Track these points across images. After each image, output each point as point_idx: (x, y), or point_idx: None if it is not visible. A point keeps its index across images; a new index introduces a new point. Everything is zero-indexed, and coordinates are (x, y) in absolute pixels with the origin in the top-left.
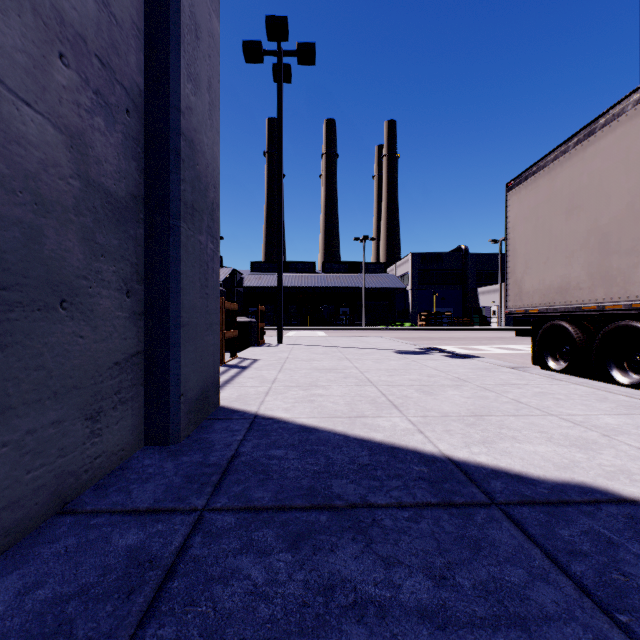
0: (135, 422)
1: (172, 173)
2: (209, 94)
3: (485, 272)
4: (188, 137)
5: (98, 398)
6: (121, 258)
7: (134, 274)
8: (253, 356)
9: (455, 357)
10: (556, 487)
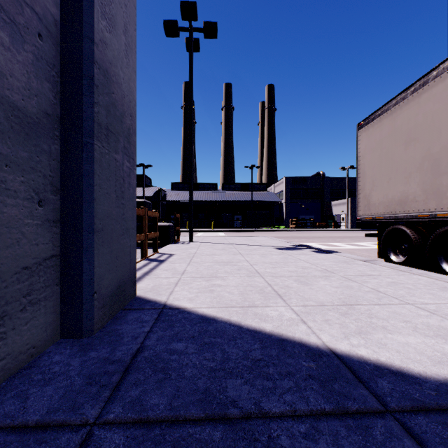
0: (49, 319)
1: (85, 96)
2: (125, 37)
3: (336, 190)
4: (102, 67)
5: (1, 303)
6: (31, 169)
7: (48, 185)
8: (170, 251)
9: (320, 252)
10: (441, 387)
